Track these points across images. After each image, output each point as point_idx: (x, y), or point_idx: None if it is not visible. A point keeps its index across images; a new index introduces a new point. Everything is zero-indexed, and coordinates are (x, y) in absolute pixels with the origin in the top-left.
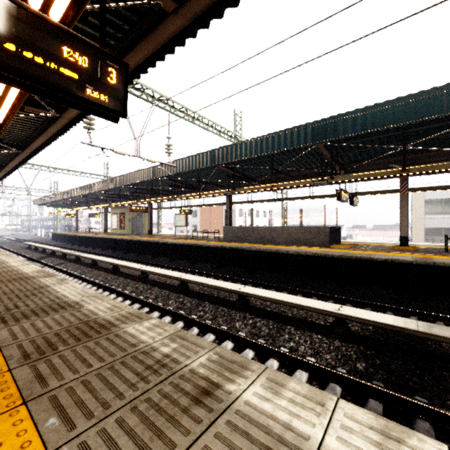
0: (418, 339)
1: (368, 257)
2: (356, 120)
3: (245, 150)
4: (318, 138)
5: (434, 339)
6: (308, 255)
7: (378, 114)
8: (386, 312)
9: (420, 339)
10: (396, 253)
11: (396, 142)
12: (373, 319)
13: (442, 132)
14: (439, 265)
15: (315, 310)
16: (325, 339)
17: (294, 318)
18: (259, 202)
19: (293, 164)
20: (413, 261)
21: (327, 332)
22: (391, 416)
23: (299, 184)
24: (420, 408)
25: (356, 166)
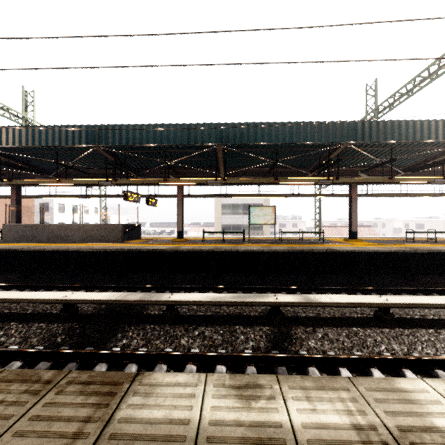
0: (132, 307)
1: (137, 249)
2: (121, 133)
3: (13, 137)
4: (91, 142)
5: (123, 303)
6: (90, 251)
7: (137, 133)
8: (137, 291)
9: (135, 306)
10: (167, 244)
11: (167, 158)
12: (88, 298)
13: (186, 157)
14: (179, 251)
15: (43, 301)
16: (46, 325)
17: (32, 313)
18: (64, 197)
19: (89, 162)
20: (165, 249)
21: (54, 319)
22: (55, 369)
23: (86, 182)
24: (77, 354)
25: (148, 173)
